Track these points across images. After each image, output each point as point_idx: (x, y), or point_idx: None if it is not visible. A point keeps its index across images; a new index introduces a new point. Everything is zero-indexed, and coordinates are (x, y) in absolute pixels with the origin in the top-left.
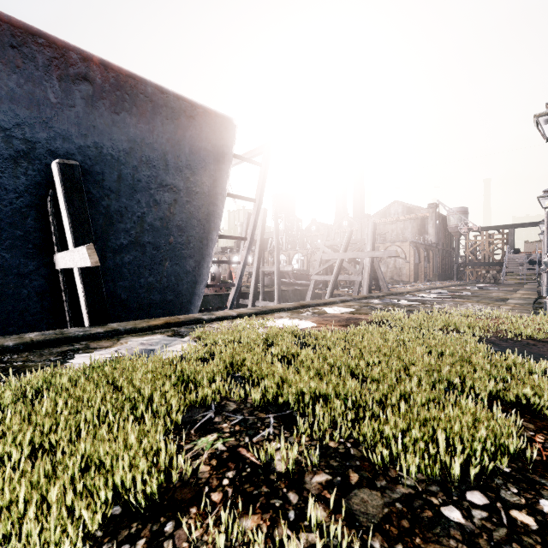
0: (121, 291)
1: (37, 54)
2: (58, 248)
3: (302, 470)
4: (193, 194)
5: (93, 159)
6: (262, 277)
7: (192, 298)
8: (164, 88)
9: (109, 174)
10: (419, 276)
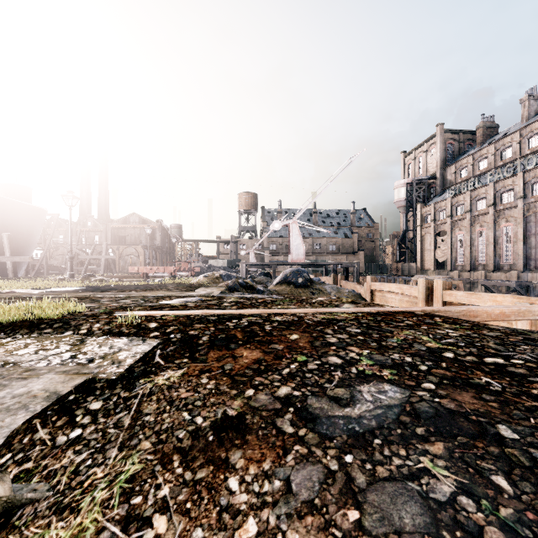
0: None
1: None
2: None
3: None
4: (29, 235)
5: (0, 227)
6: (32, 267)
7: (18, 274)
8: (25, 203)
9: (3, 231)
10: None
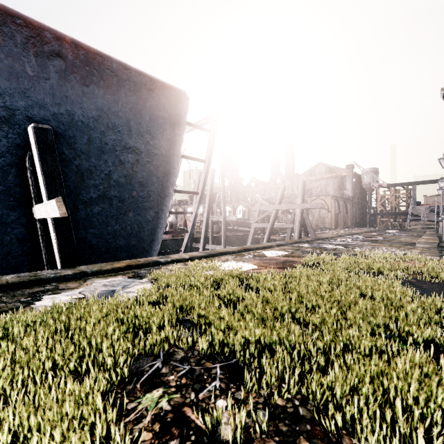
0: (91, 237)
1: (15, 33)
2: (36, 201)
3: (250, 438)
4: (152, 155)
5: (66, 125)
6: (211, 225)
7: (152, 243)
8: (128, 65)
9: (80, 137)
10: (339, 224)
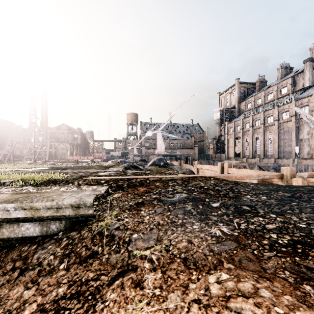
0: None
1: None
2: None
3: None
4: (4, 138)
5: None
6: (3, 156)
7: None
8: (2, 119)
9: None
10: None
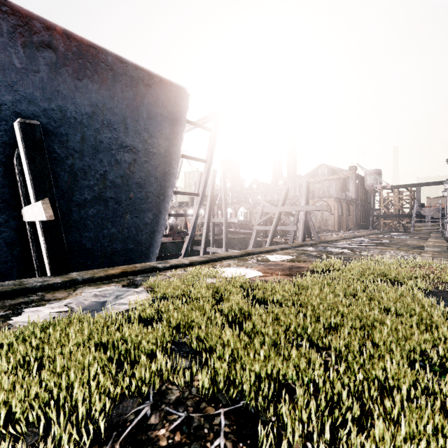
0: (86, 241)
1: (1, 21)
2: (25, 203)
3: None
4: (150, 155)
5: (58, 121)
6: (212, 227)
7: (150, 246)
8: (124, 58)
9: (73, 135)
10: (342, 226)
